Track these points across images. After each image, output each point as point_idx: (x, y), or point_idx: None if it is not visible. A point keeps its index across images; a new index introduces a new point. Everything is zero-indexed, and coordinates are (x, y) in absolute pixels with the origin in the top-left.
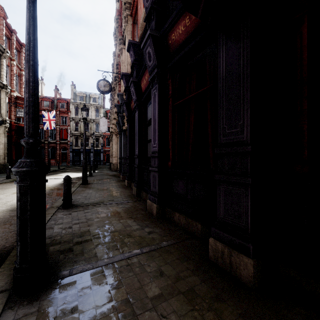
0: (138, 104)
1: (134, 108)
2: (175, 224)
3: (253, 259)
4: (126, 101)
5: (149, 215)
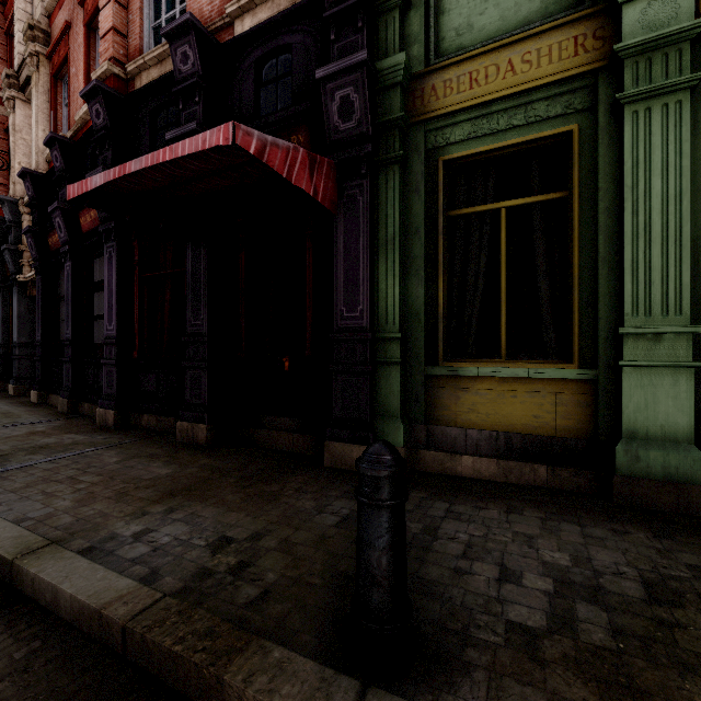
0: (72, 250)
1: (58, 249)
2: (144, 429)
3: (208, 425)
4: (36, 228)
5: (102, 428)
